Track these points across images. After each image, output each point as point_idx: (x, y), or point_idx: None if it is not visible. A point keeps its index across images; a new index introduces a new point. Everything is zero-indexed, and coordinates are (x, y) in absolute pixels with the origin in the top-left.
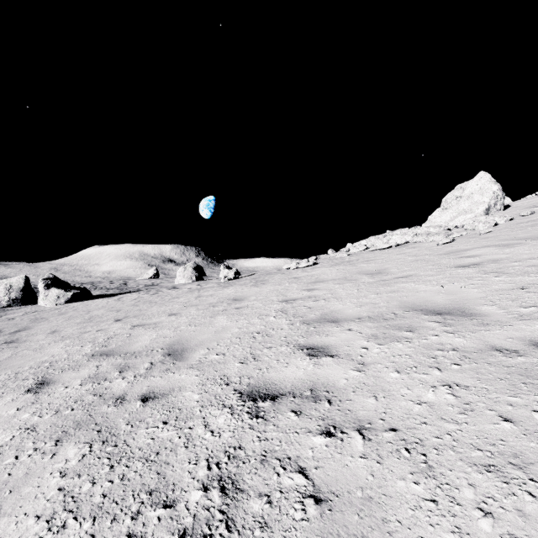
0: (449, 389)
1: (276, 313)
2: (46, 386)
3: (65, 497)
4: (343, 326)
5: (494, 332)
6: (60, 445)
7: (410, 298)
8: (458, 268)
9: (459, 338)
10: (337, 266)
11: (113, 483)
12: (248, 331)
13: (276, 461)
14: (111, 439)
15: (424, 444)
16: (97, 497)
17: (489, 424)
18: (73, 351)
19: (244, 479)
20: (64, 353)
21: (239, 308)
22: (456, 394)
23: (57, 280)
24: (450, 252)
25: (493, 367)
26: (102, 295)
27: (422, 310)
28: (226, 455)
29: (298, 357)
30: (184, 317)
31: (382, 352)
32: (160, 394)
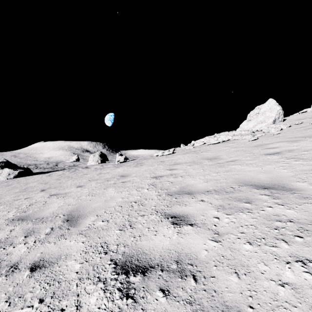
0: (304, 266)
1: (148, 186)
2: None
3: None
4: (197, 197)
5: None
6: None
7: (241, 175)
8: (267, 155)
9: (290, 209)
10: (187, 154)
11: None
12: (128, 201)
13: None
14: None
15: None
16: None
17: None
18: (0, 216)
19: None
20: None
21: (124, 182)
22: None
23: (9, 163)
24: (258, 145)
25: None
26: (40, 172)
27: (252, 185)
28: None
29: (165, 225)
30: (86, 188)
31: (231, 222)
32: (48, 262)
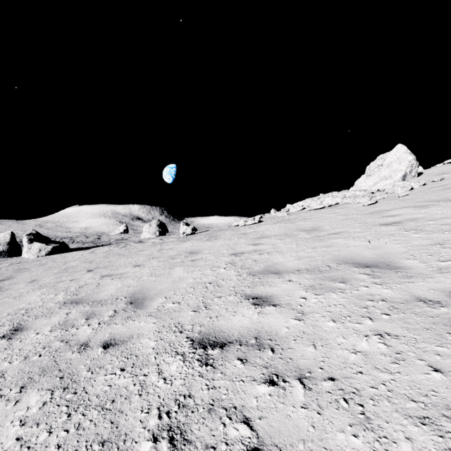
0: (381, 338)
1: (226, 265)
2: (20, 332)
3: (22, 447)
4: (284, 277)
5: (418, 284)
6: (24, 392)
7: (342, 252)
8: (382, 226)
9: (387, 289)
10: (279, 224)
11: (69, 433)
12: (201, 281)
13: (222, 410)
14: (71, 386)
15: (361, 394)
16: (51, 447)
17: (420, 374)
18: (47, 299)
19: (192, 429)
20: (39, 301)
21: (195, 260)
22: (387, 343)
23: (39, 235)
24: (374, 212)
25: (420, 317)
26: (79, 248)
27: (353, 263)
28: (176, 403)
29: (245, 306)
30: (147, 268)
31: (319, 302)
32: (120, 341)
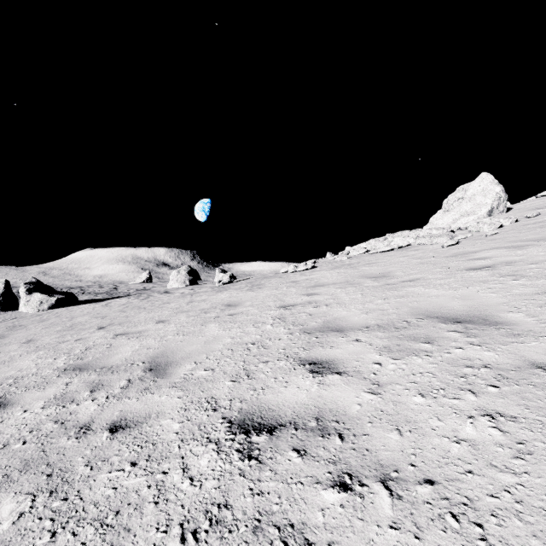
0: (492, 421)
1: (273, 320)
2: (2, 409)
3: None
4: (349, 336)
5: (529, 344)
6: None
7: (422, 303)
8: (469, 271)
9: (488, 351)
10: (337, 270)
11: None
12: (242, 342)
13: (274, 529)
14: (62, 488)
15: (477, 506)
16: None
17: None
18: (44, 365)
19: None
20: (33, 367)
21: (233, 314)
22: (502, 428)
23: (40, 284)
24: (457, 254)
25: (541, 391)
26: (90, 300)
27: (438, 318)
28: (207, 517)
29: (300, 374)
30: (172, 324)
31: (398, 369)
32: (133, 422)
